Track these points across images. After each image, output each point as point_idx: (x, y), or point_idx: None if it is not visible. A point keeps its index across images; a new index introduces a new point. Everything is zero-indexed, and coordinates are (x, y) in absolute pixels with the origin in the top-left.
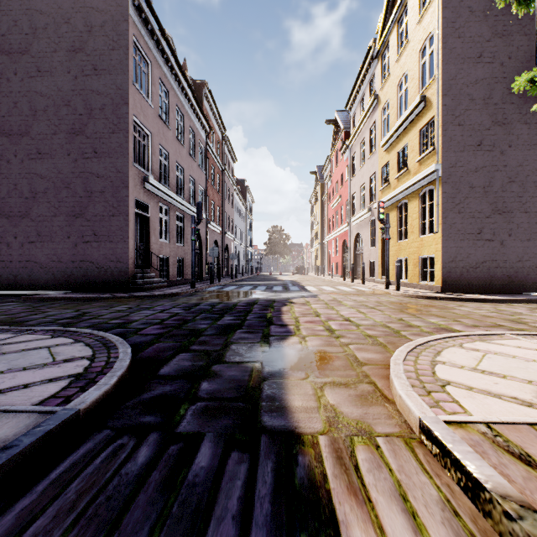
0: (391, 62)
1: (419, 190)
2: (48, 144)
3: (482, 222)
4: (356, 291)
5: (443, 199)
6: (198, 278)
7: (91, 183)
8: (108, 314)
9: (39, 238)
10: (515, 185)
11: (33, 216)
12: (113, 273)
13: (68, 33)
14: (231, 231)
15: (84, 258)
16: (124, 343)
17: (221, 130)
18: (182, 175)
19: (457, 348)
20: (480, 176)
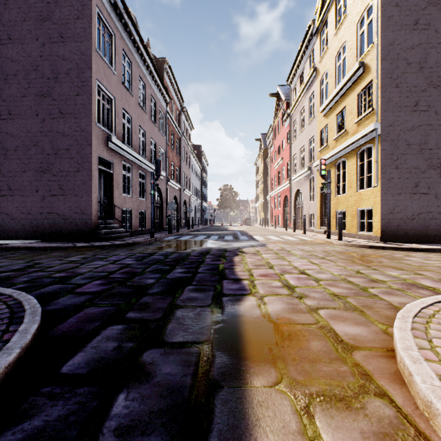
0: (329, 36)
1: (358, 148)
2: (18, 106)
3: (418, 177)
4: (300, 240)
5: (382, 155)
6: (159, 229)
7: (57, 141)
8: (58, 265)
9: (9, 192)
10: None
11: (5, 172)
12: (78, 224)
13: (36, 4)
14: (188, 188)
15: (51, 210)
16: (36, 313)
17: (179, 102)
18: (144, 138)
19: None
20: (416, 134)
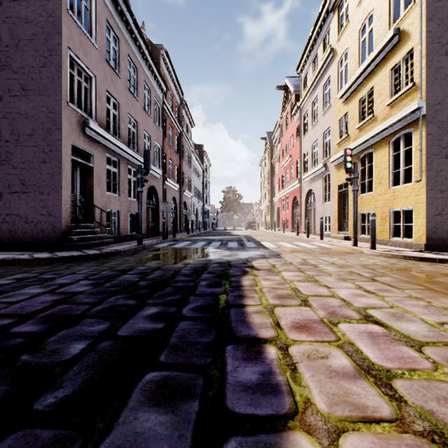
0: (350, 9)
1: (391, 136)
2: None
3: None
4: (320, 248)
5: (427, 141)
6: (155, 233)
7: (18, 124)
8: None
9: None
10: None
11: None
12: (44, 229)
13: None
14: (189, 189)
15: (10, 210)
16: None
17: (179, 94)
18: (136, 129)
19: None
20: None
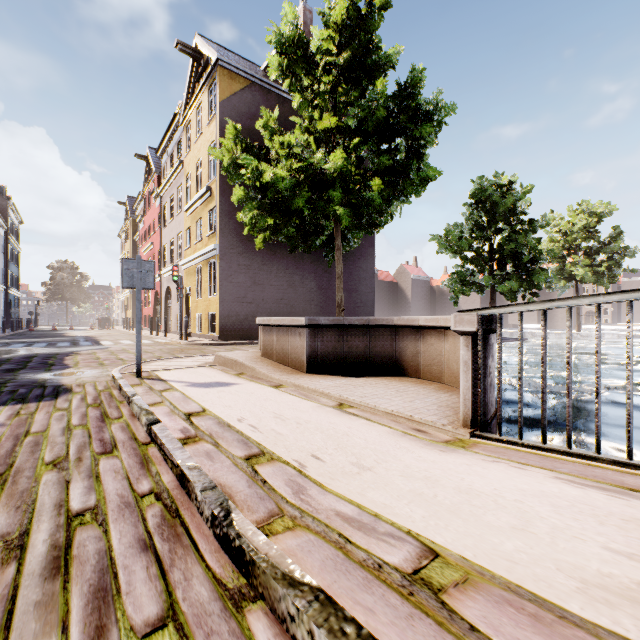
0: (192, 140)
1: (209, 259)
2: None
3: (246, 290)
4: (153, 343)
5: (220, 271)
6: None
7: None
8: None
9: None
10: (266, 267)
11: None
12: None
13: None
14: None
15: None
16: None
17: None
18: None
19: (163, 361)
20: (245, 258)
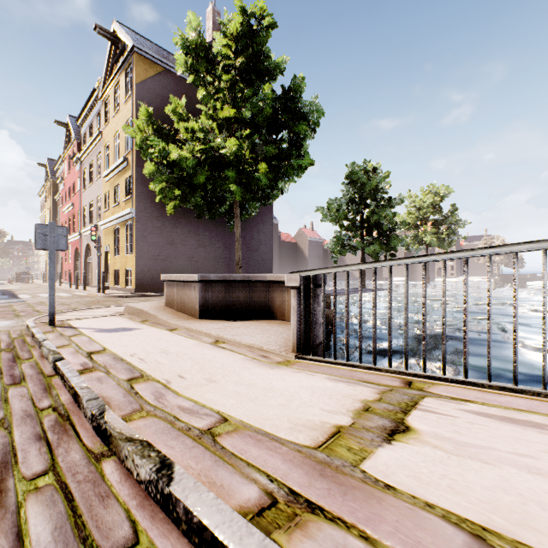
0: (111, 114)
1: (126, 221)
2: None
3: (160, 249)
4: (71, 296)
5: (136, 232)
6: None
7: None
8: None
9: None
10: (179, 229)
11: None
12: None
13: None
14: None
15: None
16: None
17: None
18: None
19: (77, 312)
20: (159, 221)
